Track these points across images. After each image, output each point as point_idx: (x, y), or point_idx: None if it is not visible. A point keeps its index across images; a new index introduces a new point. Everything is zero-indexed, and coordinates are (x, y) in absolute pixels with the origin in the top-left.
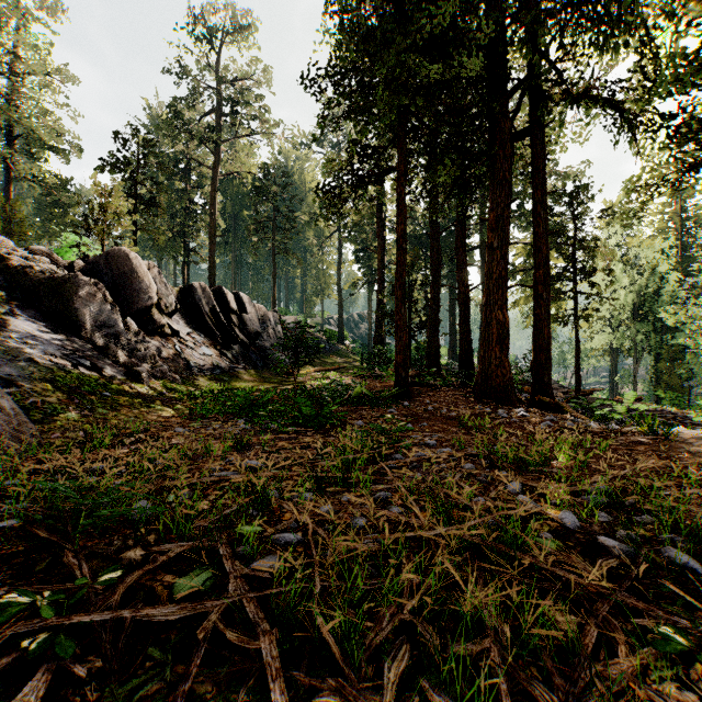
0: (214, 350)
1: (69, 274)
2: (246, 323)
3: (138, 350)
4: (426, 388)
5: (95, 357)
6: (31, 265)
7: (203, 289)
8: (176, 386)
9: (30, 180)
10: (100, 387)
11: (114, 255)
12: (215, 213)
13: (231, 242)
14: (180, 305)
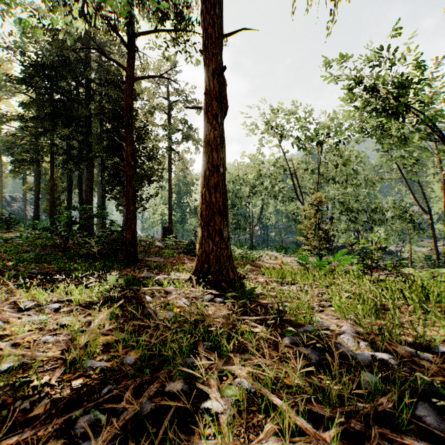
0: None
1: None
2: None
3: None
4: None
5: None
6: None
7: None
8: None
9: None
10: None
11: None
12: None
13: None
14: None
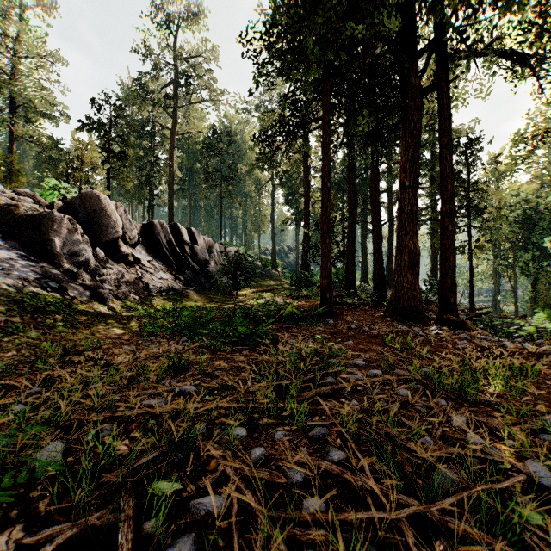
0: (170, 275)
1: (46, 211)
2: (196, 252)
3: (105, 275)
4: (346, 307)
5: (65, 280)
6: (15, 204)
7: (161, 224)
8: (135, 305)
9: (28, 140)
10: (64, 307)
11: (87, 196)
12: (173, 165)
13: (187, 189)
14: (142, 238)
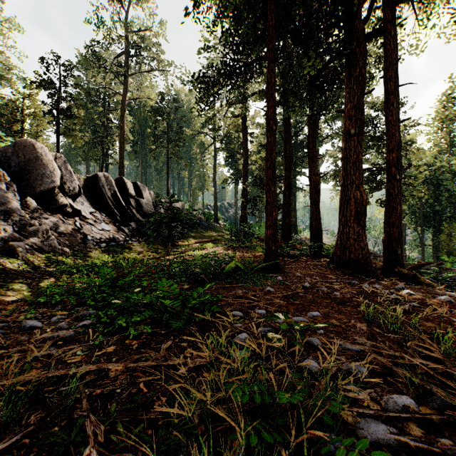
0: (112, 226)
1: None
2: (142, 205)
3: (33, 225)
4: (287, 258)
5: None
6: None
7: (106, 178)
8: (62, 259)
9: None
10: None
11: (21, 144)
12: (124, 127)
13: (139, 152)
14: (86, 190)
